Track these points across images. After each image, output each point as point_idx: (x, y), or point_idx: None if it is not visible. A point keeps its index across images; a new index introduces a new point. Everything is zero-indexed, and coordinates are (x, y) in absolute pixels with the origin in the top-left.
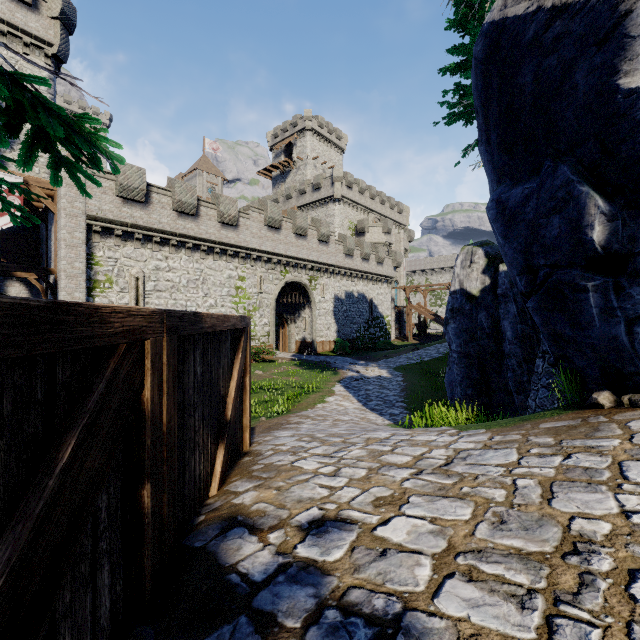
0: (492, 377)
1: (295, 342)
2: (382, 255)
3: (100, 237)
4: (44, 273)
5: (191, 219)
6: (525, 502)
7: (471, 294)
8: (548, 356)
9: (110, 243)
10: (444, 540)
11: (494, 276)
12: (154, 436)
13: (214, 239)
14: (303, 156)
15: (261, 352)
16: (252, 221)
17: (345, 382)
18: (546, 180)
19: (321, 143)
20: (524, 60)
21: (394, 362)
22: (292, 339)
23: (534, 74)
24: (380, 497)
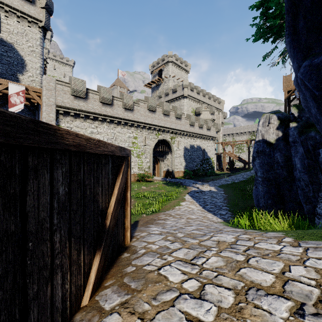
0: (285, 193)
1: (163, 171)
2: (210, 125)
3: (63, 116)
4: None
5: (109, 107)
6: None
7: (269, 142)
8: None
9: (68, 119)
10: None
11: (285, 131)
12: None
13: (121, 117)
14: (167, 76)
15: (145, 176)
16: (140, 107)
17: (191, 193)
18: None
19: (177, 68)
20: None
21: (218, 183)
22: (162, 170)
23: None
24: None
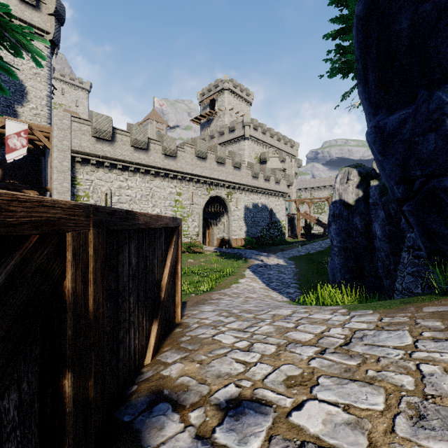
0: (365, 266)
1: (217, 239)
2: (279, 177)
3: (81, 165)
4: (42, 190)
5: (143, 152)
6: (438, 393)
7: (348, 203)
8: (412, 250)
9: (87, 169)
10: (363, 436)
11: (366, 190)
12: (77, 326)
13: (159, 166)
14: (222, 108)
15: (192, 246)
16: (186, 153)
17: (253, 268)
18: (421, 105)
19: (235, 99)
20: (401, 10)
21: (288, 254)
22: (214, 237)
23: (410, 20)
24: (291, 376)
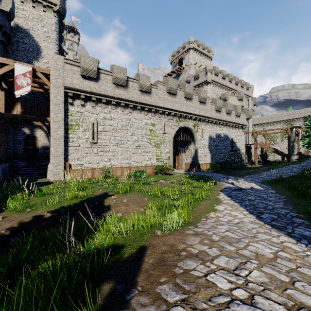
0: None
1: (185, 164)
2: (239, 111)
3: (72, 100)
4: (44, 120)
5: (123, 89)
6: None
7: None
8: None
9: (78, 103)
10: None
11: None
12: None
13: (136, 100)
14: (188, 64)
15: (164, 168)
16: (159, 90)
17: (226, 191)
18: None
19: (198, 55)
20: None
21: (257, 177)
22: (183, 162)
23: None
24: None
